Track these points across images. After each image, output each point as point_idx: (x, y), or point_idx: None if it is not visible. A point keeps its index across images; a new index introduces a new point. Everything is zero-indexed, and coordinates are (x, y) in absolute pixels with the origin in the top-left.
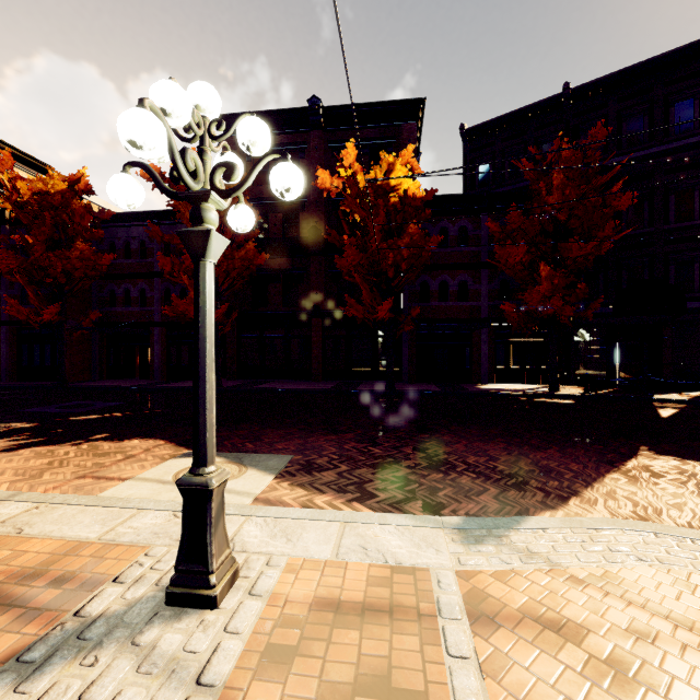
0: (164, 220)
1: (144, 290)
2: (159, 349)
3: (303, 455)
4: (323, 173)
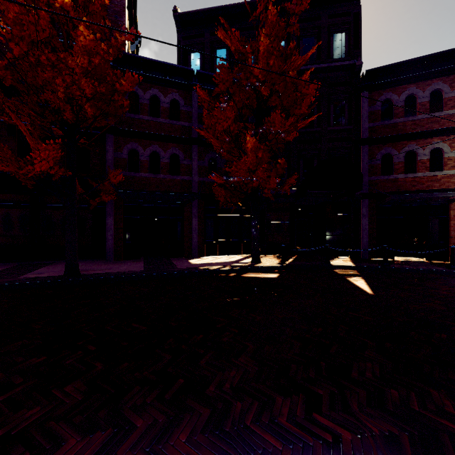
0: None
1: None
2: None
3: None
4: None
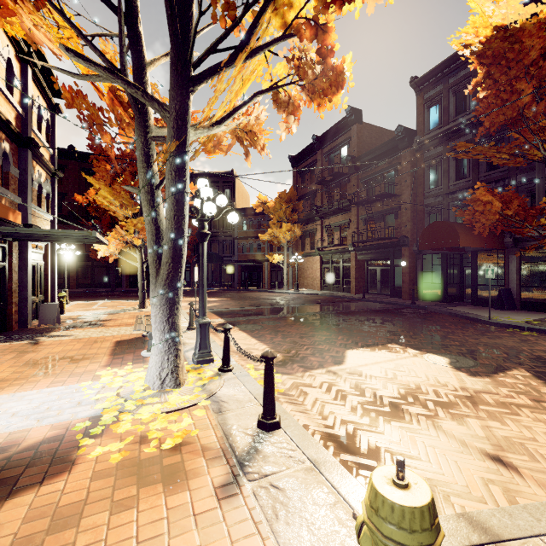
0: None
1: None
2: None
3: (75, 301)
4: (78, 196)
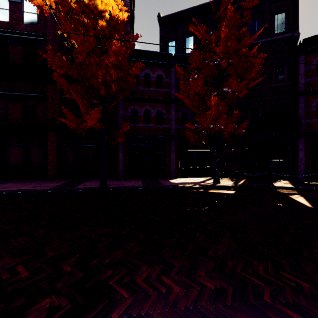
0: None
1: None
2: None
3: None
4: None
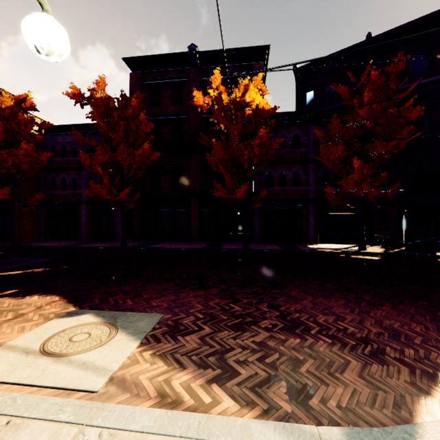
0: (89, 130)
1: (76, 179)
2: (85, 219)
3: (172, 313)
4: (197, 93)
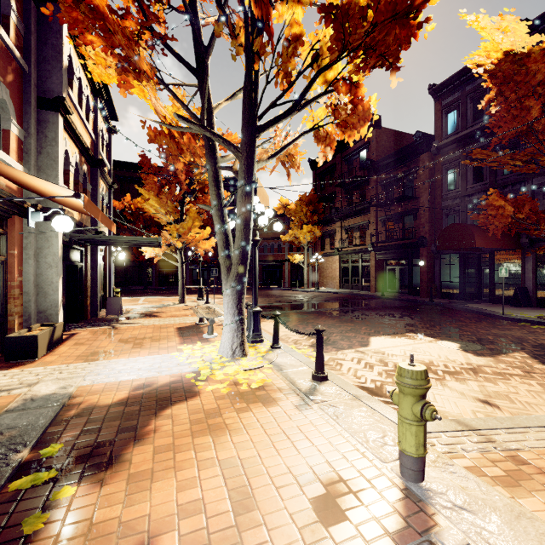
0: None
1: None
2: None
3: None
4: (116, 202)
